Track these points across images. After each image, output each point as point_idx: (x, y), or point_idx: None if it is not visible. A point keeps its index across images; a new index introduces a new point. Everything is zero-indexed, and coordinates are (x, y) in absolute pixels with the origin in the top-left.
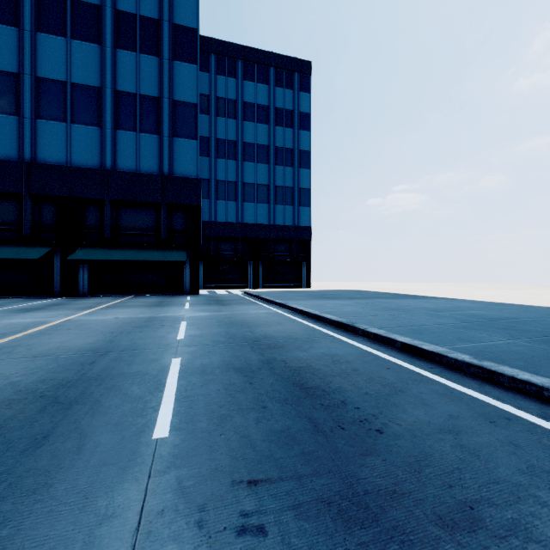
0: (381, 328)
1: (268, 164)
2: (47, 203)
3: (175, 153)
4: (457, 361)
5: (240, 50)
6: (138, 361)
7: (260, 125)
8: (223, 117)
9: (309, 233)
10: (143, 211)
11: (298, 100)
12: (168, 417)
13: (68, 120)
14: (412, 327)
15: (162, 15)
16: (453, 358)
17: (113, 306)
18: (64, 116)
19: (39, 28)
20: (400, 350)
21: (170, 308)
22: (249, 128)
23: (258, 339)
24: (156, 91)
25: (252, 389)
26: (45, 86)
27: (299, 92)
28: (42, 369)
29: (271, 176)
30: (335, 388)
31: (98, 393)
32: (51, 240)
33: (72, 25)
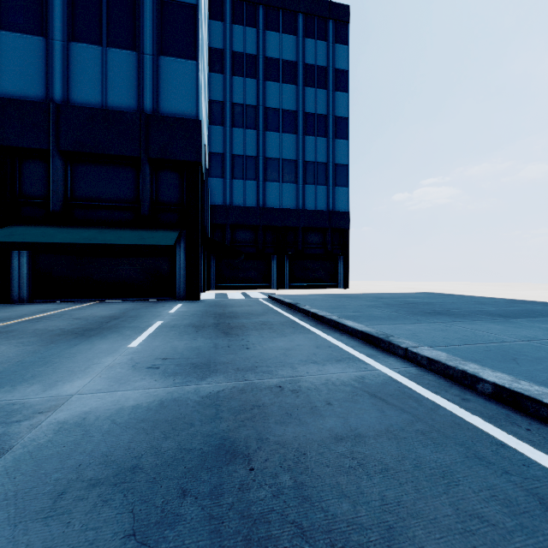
0: None
1: (296, 134)
2: None
3: (162, 80)
4: None
5: None
6: None
7: (286, 86)
8: (241, 76)
9: (347, 220)
10: (113, 171)
11: (333, 54)
12: None
13: None
14: None
15: None
16: None
17: None
18: None
19: None
20: None
21: (93, 344)
22: (272, 90)
23: None
24: None
25: None
26: None
27: (334, 44)
28: None
29: (300, 149)
30: None
31: None
32: None
33: None
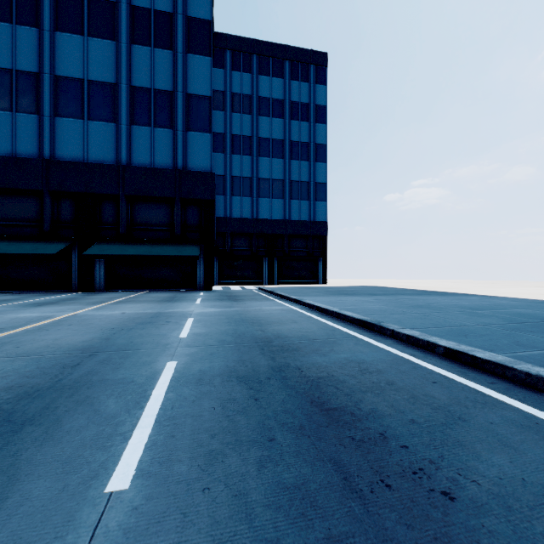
0: (413, 329)
1: (283, 159)
2: (66, 199)
3: (189, 147)
4: (530, 375)
5: (255, 44)
6: (128, 364)
7: (275, 120)
8: (238, 113)
9: (326, 228)
10: (157, 206)
11: (314, 92)
12: (137, 451)
13: (85, 117)
14: (451, 328)
15: (176, 9)
16: (523, 371)
17: (124, 301)
18: (81, 113)
19: (58, 28)
20: (443, 356)
21: (181, 303)
22: (264, 123)
23: (269, 340)
24: (170, 85)
25: (257, 409)
26: (64, 84)
27: (315, 84)
28: (17, 372)
29: (287, 171)
30: (368, 410)
31: (64, 408)
32: (69, 235)
33: (89, 23)
